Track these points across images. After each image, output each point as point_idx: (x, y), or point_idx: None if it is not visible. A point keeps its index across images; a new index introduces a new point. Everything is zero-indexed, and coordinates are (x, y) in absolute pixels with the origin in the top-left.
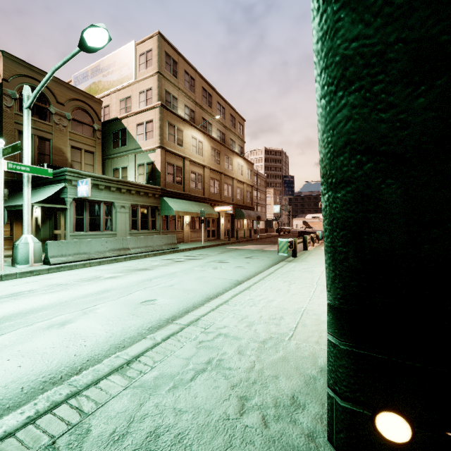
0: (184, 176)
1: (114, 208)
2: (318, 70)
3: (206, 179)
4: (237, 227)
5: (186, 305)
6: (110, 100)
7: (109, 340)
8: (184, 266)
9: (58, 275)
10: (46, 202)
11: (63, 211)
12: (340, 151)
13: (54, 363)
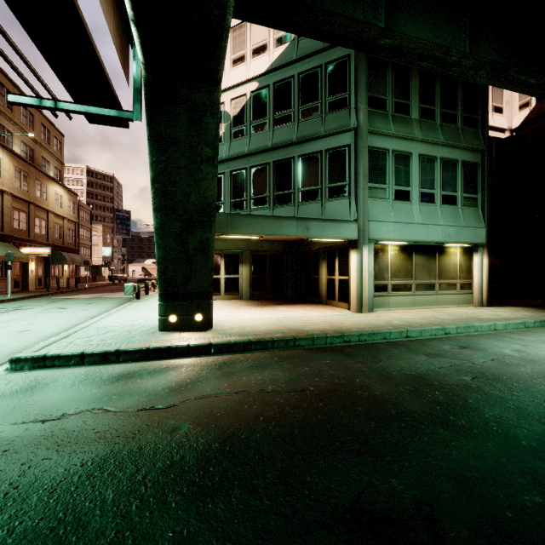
0: None
1: None
2: (155, 243)
3: (6, 209)
4: (55, 274)
5: (64, 328)
6: None
7: (29, 342)
8: (19, 314)
9: None
10: None
11: None
12: (160, 258)
13: (7, 349)
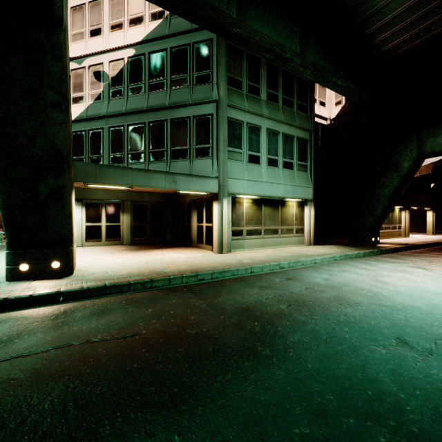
0: None
1: None
2: None
3: None
4: None
5: None
6: None
7: None
8: None
9: None
10: None
11: None
12: (3, 204)
13: None
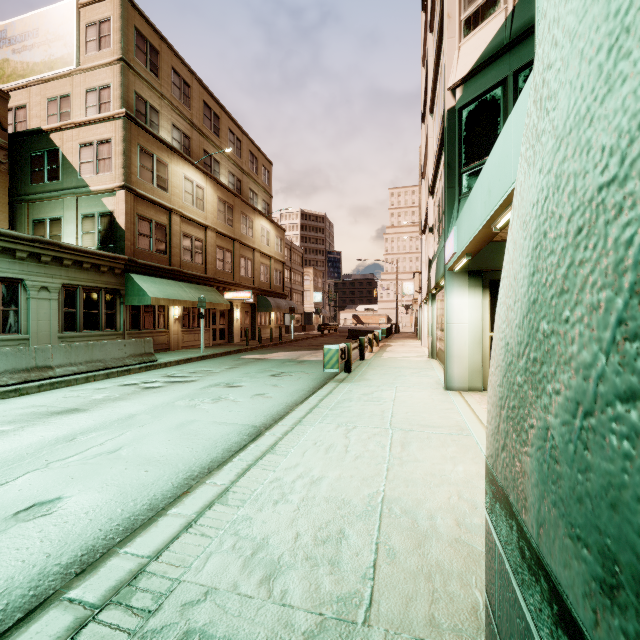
0: (171, 241)
1: (24, 290)
2: None
3: (209, 248)
4: (261, 323)
5: (131, 509)
6: (27, 97)
7: None
8: (157, 399)
9: None
10: None
11: None
12: None
13: None
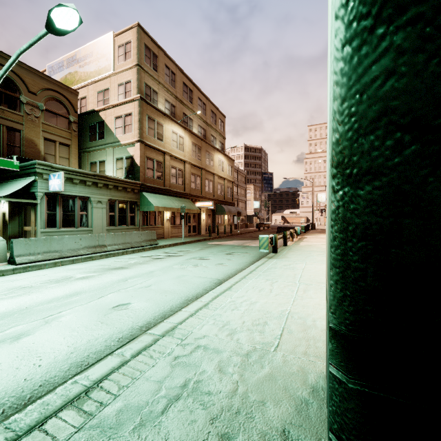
0: (165, 171)
1: (90, 203)
2: None
3: (186, 174)
4: (218, 222)
5: (163, 309)
6: (87, 91)
7: (70, 357)
8: (163, 264)
9: (24, 276)
10: (14, 197)
11: (34, 206)
12: (371, 127)
13: None
